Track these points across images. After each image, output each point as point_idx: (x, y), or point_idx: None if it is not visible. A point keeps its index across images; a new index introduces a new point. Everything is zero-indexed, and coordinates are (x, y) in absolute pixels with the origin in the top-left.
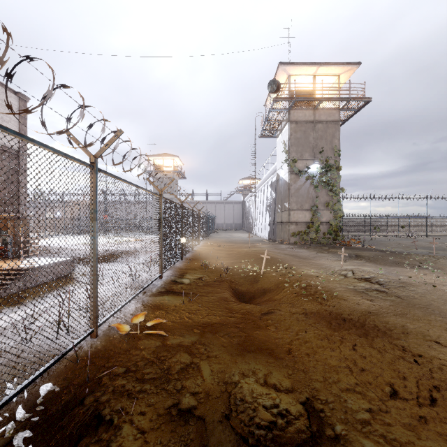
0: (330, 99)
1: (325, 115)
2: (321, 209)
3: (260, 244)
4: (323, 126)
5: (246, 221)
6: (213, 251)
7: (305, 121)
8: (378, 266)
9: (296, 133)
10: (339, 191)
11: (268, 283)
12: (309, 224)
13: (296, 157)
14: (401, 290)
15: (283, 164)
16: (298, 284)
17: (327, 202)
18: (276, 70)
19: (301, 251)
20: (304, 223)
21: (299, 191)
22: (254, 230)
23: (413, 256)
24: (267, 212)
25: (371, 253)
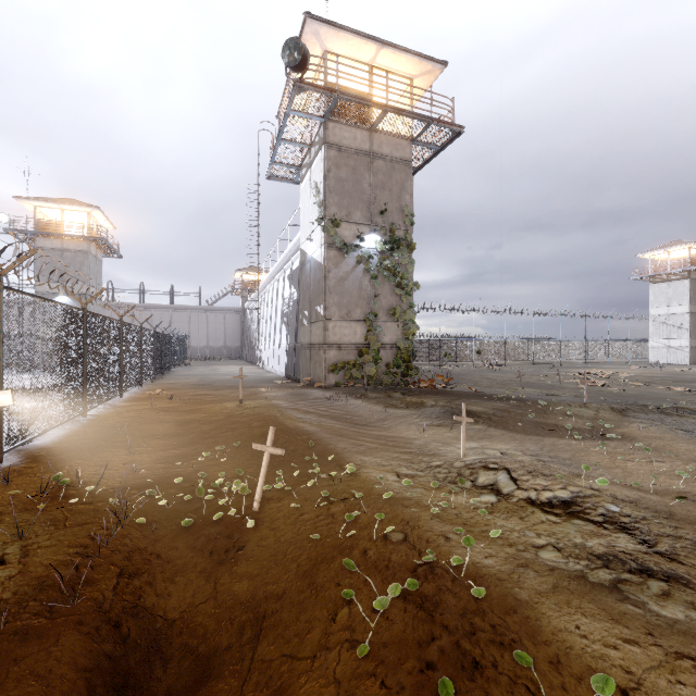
0: (401, 112)
1: (390, 146)
2: (383, 319)
3: (267, 390)
4: (385, 166)
5: (247, 344)
6: (146, 414)
7: (355, 149)
8: (516, 437)
9: (339, 169)
10: (411, 288)
11: (275, 558)
12: (363, 348)
13: (339, 216)
14: None
15: (313, 230)
16: (384, 564)
17: (394, 308)
18: (301, 30)
19: (353, 405)
20: (353, 345)
21: (345, 284)
22: (261, 359)
23: (555, 408)
24: (283, 327)
25: (485, 405)
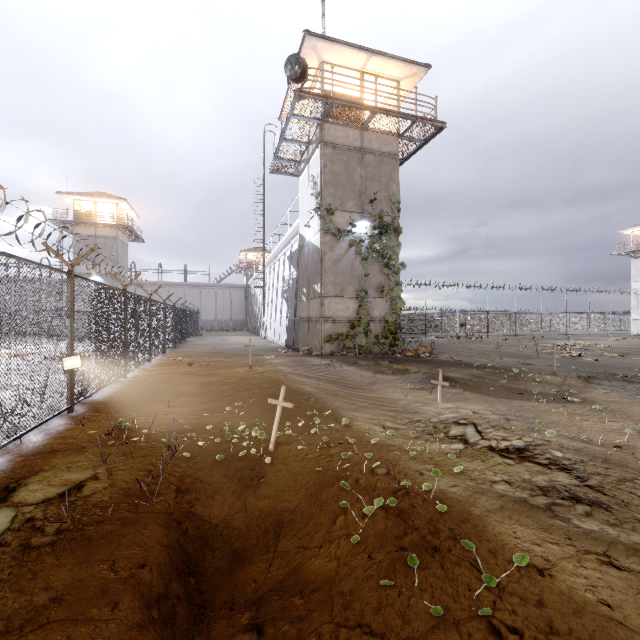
0: (388, 112)
1: (379, 142)
2: (373, 296)
3: (271, 358)
4: (375, 160)
5: (251, 317)
6: (173, 376)
7: (348, 146)
8: (489, 399)
9: (333, 165)
10: (398, 268)
11: (288, 484)
12: (354, 321)
13: (333, 206)
14: (636, 497)
15: (311, 218)
16: (371, 489)
17: (382, 286)
18: (301, 45)
19: (346, 371)
20: (346, 319)
21: (339, 265)
22: (263, 330)
23: (526, 375)
24: (283, 302)
25: (463, 372)
